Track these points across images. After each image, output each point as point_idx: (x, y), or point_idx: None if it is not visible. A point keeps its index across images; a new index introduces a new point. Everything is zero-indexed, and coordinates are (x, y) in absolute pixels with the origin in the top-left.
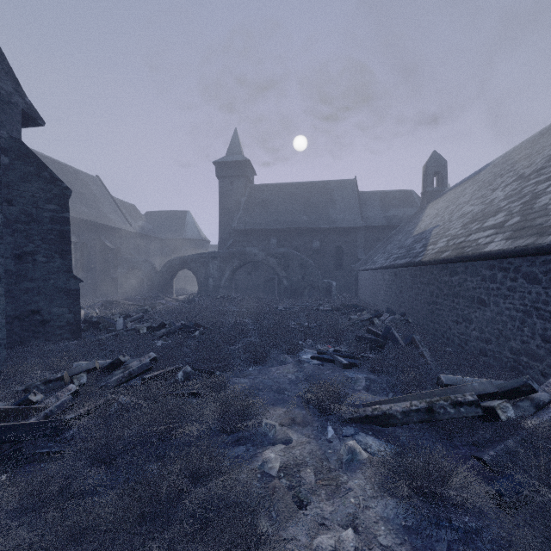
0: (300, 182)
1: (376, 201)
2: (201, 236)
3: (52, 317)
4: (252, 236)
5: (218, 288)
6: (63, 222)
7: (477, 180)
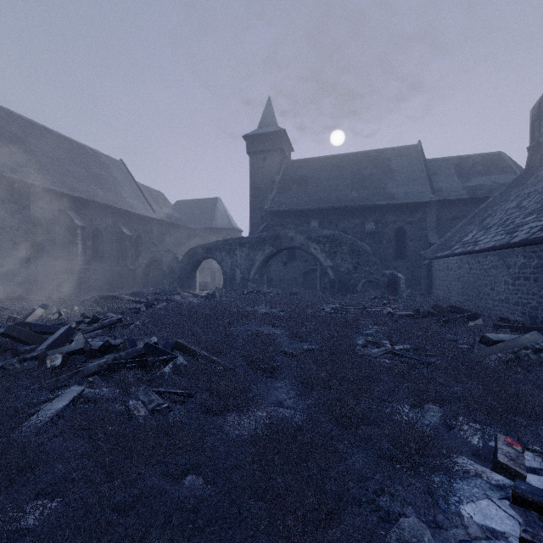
0: (347, 154)
1: (450, 169)
2: (233, 225)
3: None
4: (288, 219)
5: (246, 282)
6: None
7: None
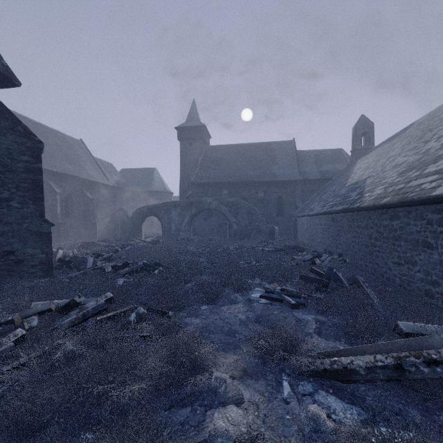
0: (248, 144)
1: (311, 159)
2: (166, 189)
3: (26, 257)
4: (207, 188)
5: (179, 232)
6: (36, 172)
7: (404, 136)
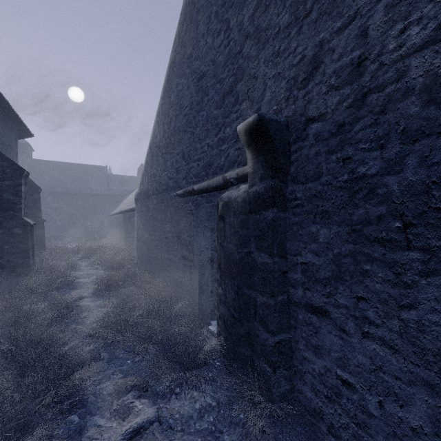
0: (70, 163)
1: (118, 181)
2: None
3: None
4: None
5: None
6: None
7: None
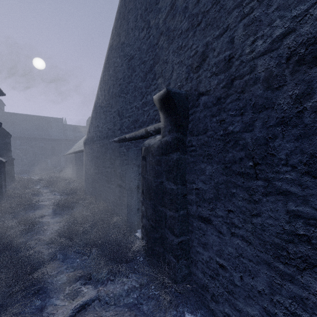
0: (34, 115)
1: (71, 129)
2: None
3: None
4: None
5: None
6: None
7: None
